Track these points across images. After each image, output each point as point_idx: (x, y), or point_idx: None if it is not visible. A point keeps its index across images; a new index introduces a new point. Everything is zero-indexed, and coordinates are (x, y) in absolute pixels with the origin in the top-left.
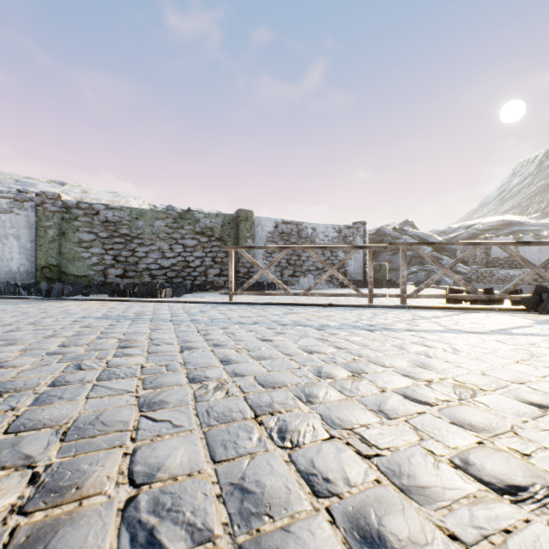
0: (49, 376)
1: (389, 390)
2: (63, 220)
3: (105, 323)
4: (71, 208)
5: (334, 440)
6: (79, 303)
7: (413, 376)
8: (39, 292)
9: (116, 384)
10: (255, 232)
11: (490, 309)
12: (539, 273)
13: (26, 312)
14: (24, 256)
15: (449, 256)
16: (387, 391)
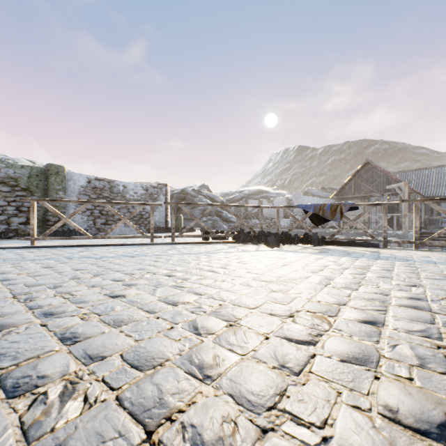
0: None
1: (107, 279)
2: None
3: None
4: None
5: (56, 297)
6: None
7: (129, 273)
8: None
9: None
10: (67, 186)
11: (219, 242)
12: (242, 222)
13: None
14: None
15: (227, 211)
16: (106, 280)
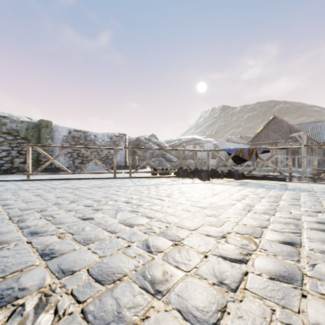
0: None
1: (81, 205)
2: None
3: None
4: None
5: (41, 219)
6: None
7: (97, 200)
8: None
9: None
10: (54, 135)
11: (164, 177)
12: (181, 161)
13: None
14: None
15: (170, 153)
16: (79, 205)
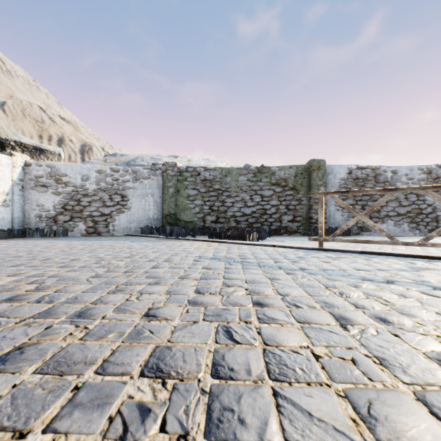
0: (204, 347)
1: None
2: (177, 181)
3: (220, 265)
4: (182, 172)
5: None
6: (190, 242)
7: None
8: (165, 233)
9: (308, 401)
10: (326, 180)
11: None
12: None
13: (160, 249)
14: (156, 207)
15: None
16: None
